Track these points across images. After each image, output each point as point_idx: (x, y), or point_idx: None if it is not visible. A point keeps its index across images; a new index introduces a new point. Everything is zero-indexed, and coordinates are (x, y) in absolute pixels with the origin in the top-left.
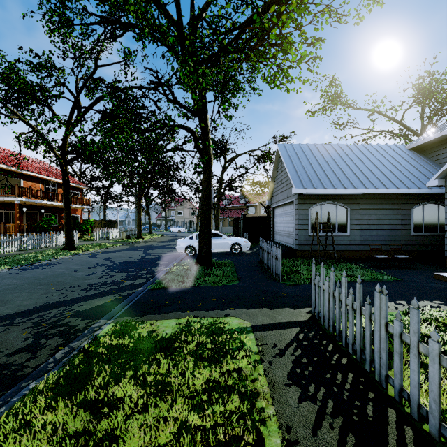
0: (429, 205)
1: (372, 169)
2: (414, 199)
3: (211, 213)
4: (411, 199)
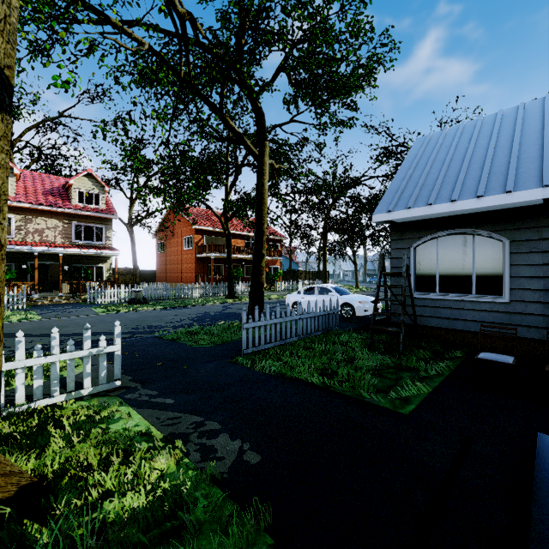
0: None
1: None
2: None
3: (261, 262)
4: None
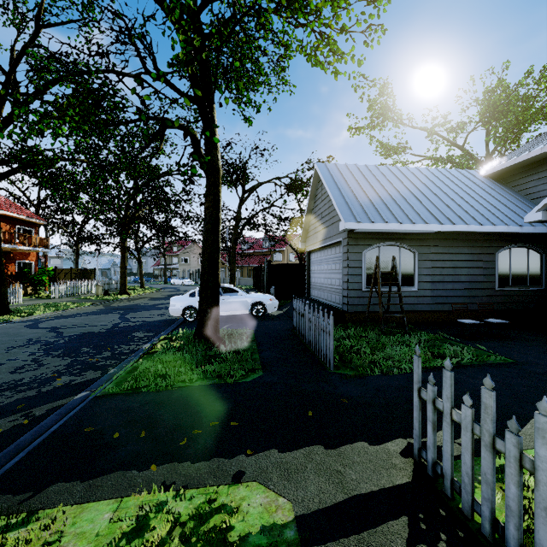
0: (516, 249)
1: (444, 199)
2: (499, 240)
3: (219, 257)
4: (496, 240)
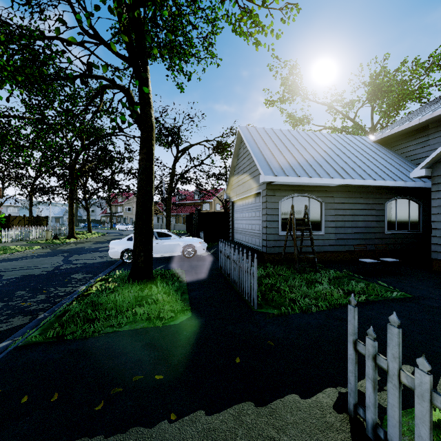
0: (401, 200)
1: (344, 158)
2: (387, 193)
3: (152, 205)
4: (385, 193)
